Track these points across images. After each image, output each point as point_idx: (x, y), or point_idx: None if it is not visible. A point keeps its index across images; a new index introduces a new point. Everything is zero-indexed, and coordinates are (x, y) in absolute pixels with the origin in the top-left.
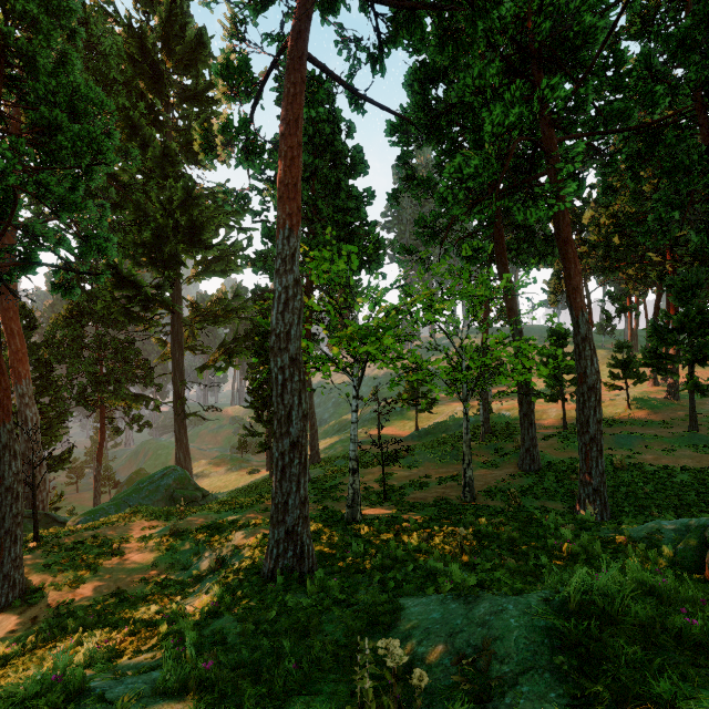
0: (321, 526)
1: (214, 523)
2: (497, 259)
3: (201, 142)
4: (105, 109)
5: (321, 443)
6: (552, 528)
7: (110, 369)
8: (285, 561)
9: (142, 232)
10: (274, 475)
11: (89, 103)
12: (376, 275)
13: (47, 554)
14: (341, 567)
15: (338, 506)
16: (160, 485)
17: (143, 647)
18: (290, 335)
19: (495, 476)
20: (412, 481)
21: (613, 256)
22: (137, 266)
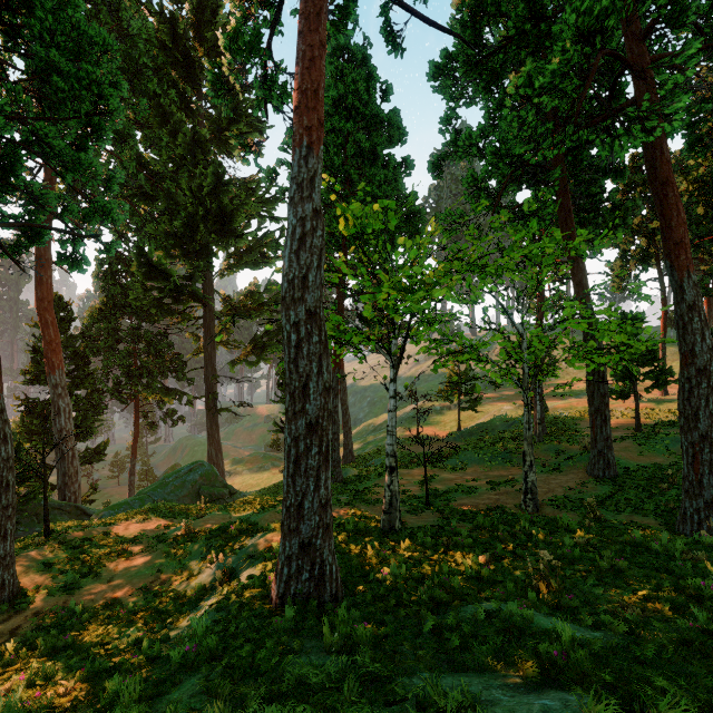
0: (352, 535)
1: (230, 525)
2: (562, 225)
3: (212, 81)
4: (108, 49)
5: (356, 443)
6: (678, 557)
7: (143, 362)
8: (298, 585)
9: (173, 221)
10: (285, 468)
11: (89, 42)
12: (417, 238)
13: (51, 551)
14: (376, 597)
15: (372, 511)
16: (186, 481)
17: (84, 710)
18: (307, 281)
19: (560, 483)
20: (458, 485)
21: (694, 231)
22: (170, 258)
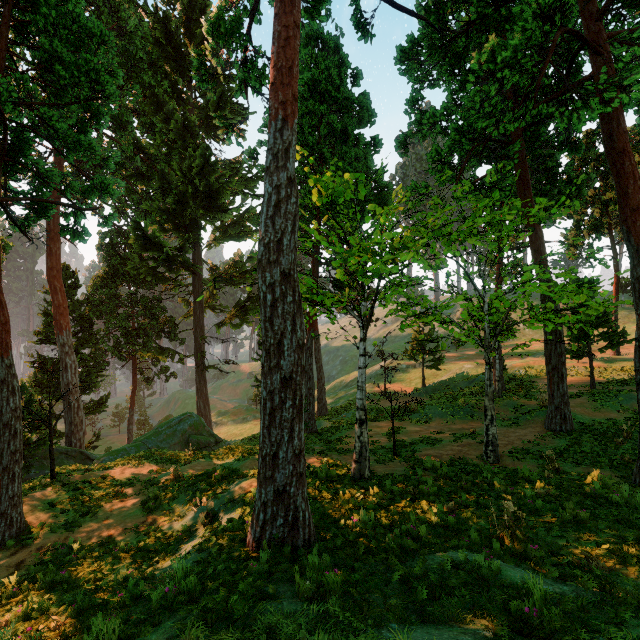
0: (325, 482)
1: (214, 471)
2: (521, 196)
3: (198, 67)
4: (105, 40)
5: (329, 397)
6: (639, 510)
7: (140, 324)
8: (273, 530)
9: (166, 198)
10: (261, 420)
11: (88, 34)
12: (385, 208)
13: (55, 492)
14: (346, 542)
15: (344, 460)
16: (176, 430)
17: None
18: (282, 244)
19: (519, 436)
20: (423, 436)
21: None
22: (163, 231)
